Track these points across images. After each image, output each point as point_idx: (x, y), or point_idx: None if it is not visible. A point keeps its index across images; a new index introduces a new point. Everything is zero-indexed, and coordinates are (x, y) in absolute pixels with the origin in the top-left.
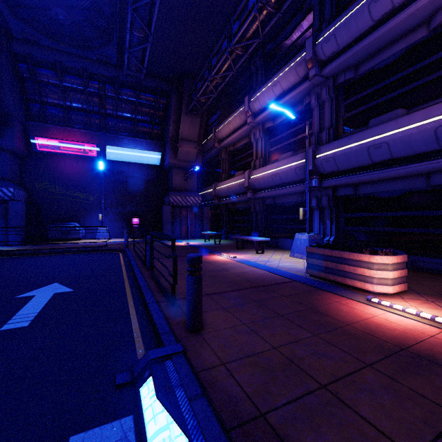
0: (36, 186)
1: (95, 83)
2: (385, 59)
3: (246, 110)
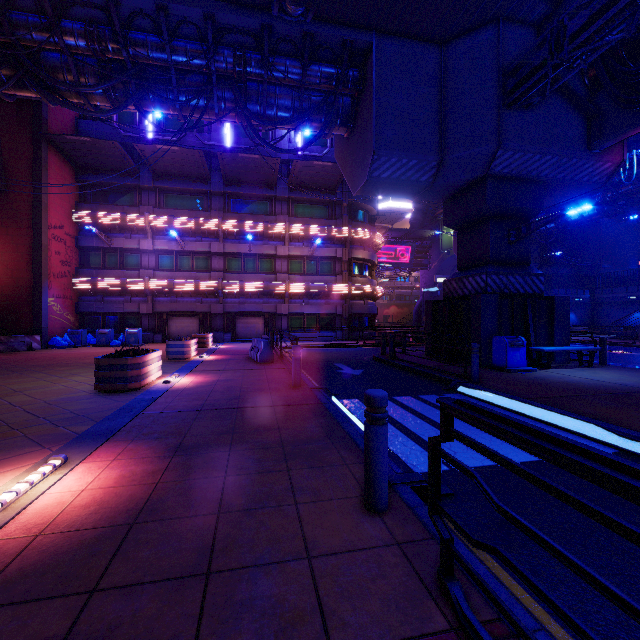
0: None
1: None
2: None
3: None
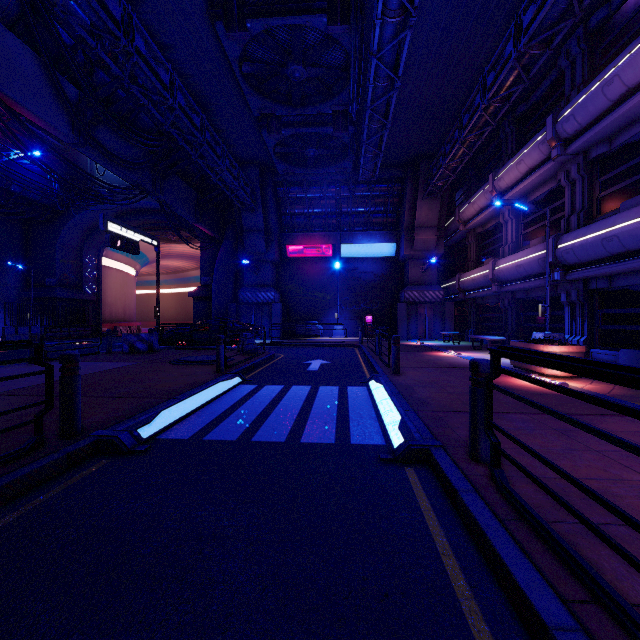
0: (286, 289)
1: (333, 188)
2: (638, 131)
3: (490, 190)
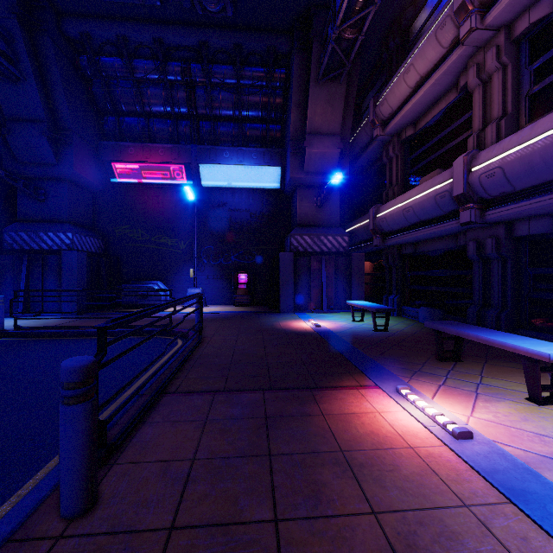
0: (115, 231)
1: (177, 64)
2: None
3: (459, 2)
